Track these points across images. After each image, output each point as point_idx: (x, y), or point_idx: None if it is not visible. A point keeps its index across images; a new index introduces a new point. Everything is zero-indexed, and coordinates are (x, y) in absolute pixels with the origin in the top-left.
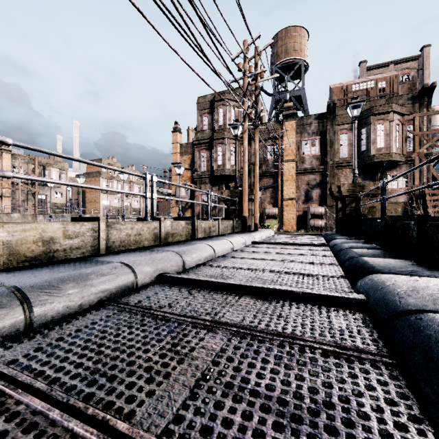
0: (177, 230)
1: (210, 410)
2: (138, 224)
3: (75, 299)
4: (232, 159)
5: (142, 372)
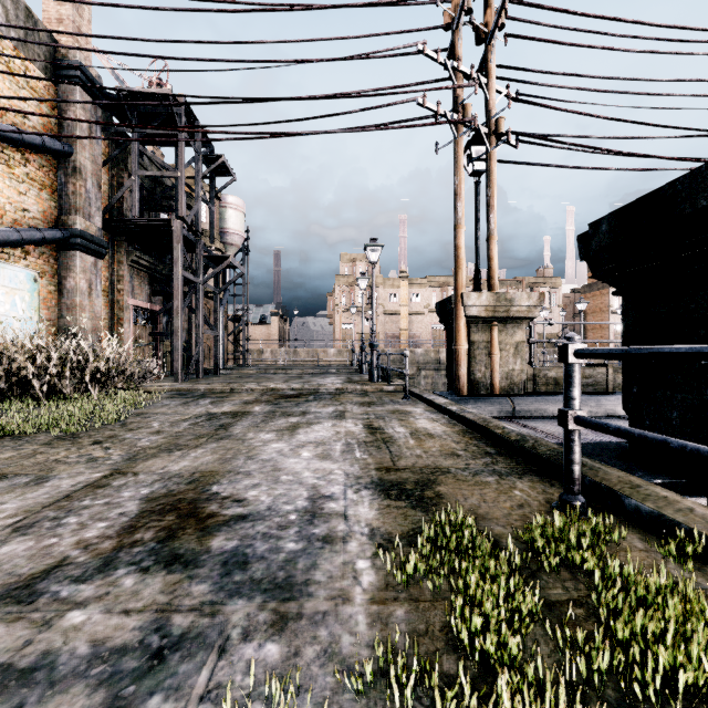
0: None
1: None
2: None
3: (593, 409)
4: None
5: None
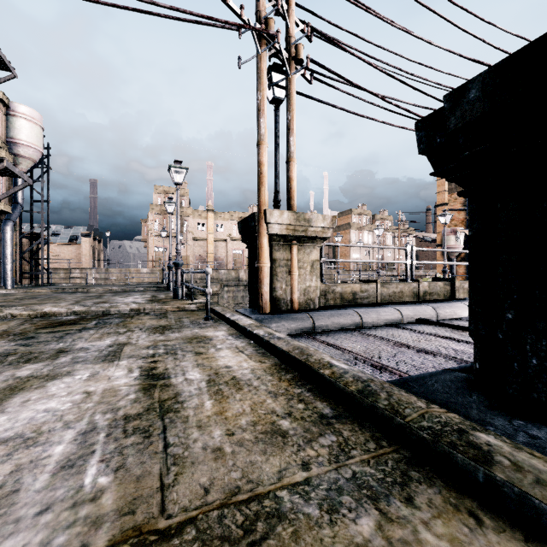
0: (434, 290)
1: (433, 347)
2: (400, 285)
3: (375, 320)
4: None
5: (409, 340)
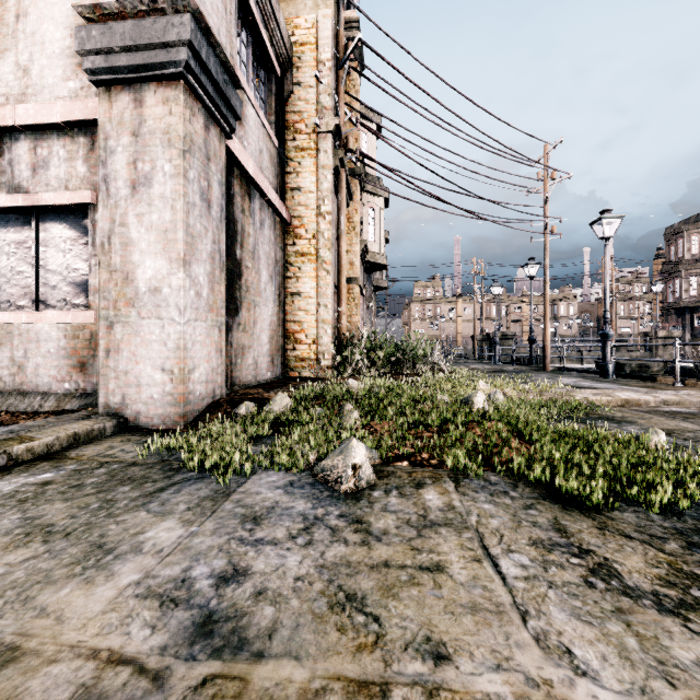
0: None
1: None
2: None
3: None
4: (692, 289)
5: None
